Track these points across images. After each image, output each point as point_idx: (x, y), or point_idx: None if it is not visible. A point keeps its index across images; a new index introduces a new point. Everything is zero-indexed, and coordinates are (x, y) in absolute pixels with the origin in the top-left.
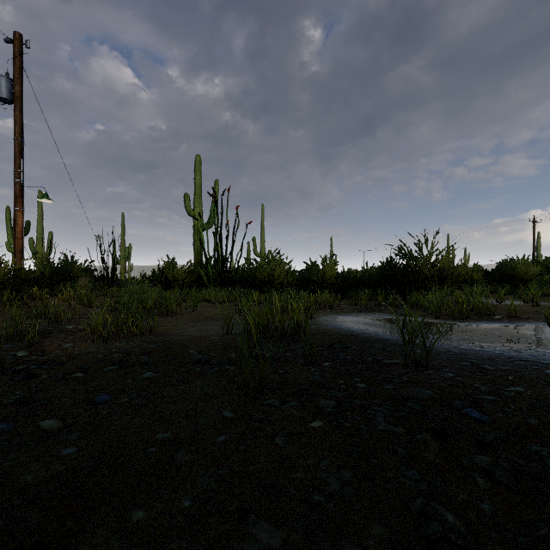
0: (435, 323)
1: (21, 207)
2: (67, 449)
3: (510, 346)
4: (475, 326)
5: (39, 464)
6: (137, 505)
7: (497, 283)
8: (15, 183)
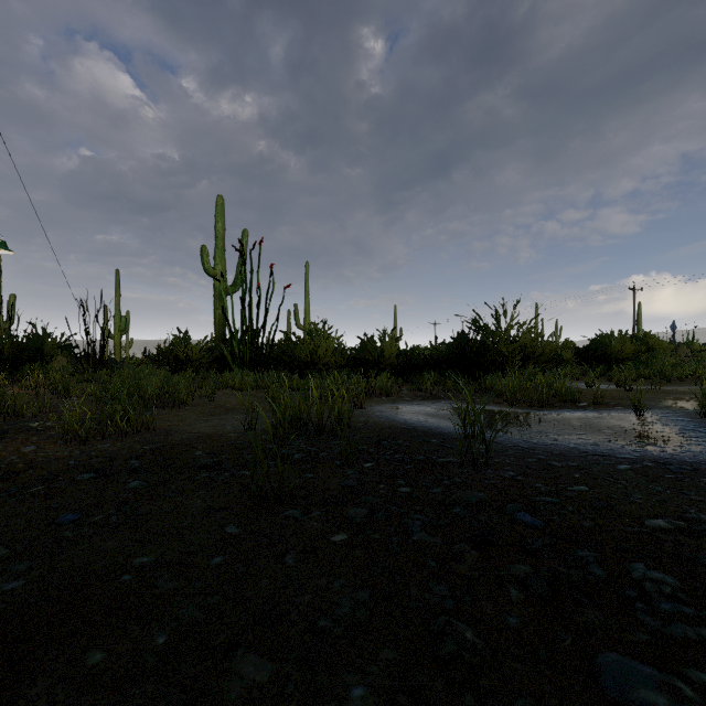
0: (509, 412)
1: None
2: (10, 582)
3: (588, 439)
4: (555, 415)
5: None
6: (96, 646)
7: (589, 363)
8: None
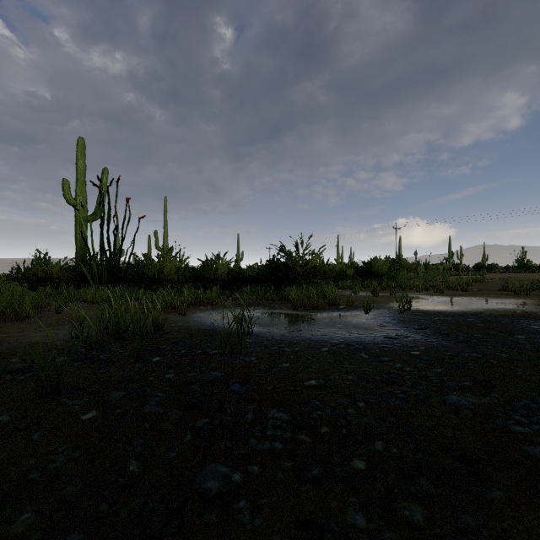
0: (290, 314)
1: None
2: None
3: (323, 331)
4: (318, 315)
5: None
6: None
7: (362, 277)
8: None
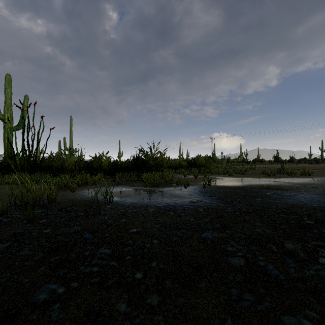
0: (141, 190)
1: None
2: None
3: (156, 199)
4: (158, 190)
5: None
6: None
7: (191, 167)
8: None
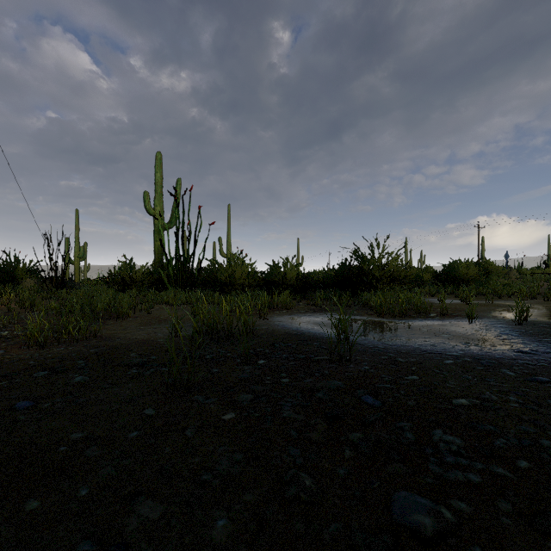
0: (377, 321)
1: None
2: None
3: (430, 341)
4: (410, 323)
5: None
6: (34, 497)
7: (443, 283)
8: None
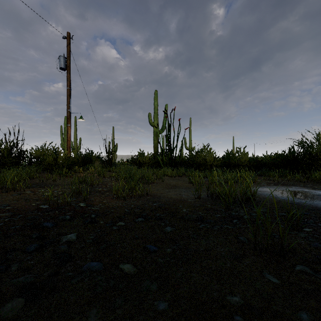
0: None
1: (70, 124)
2: (158, 302)
3: None
4: None
5: (146, 319)
6: None
7: None
8: (67, 111)
